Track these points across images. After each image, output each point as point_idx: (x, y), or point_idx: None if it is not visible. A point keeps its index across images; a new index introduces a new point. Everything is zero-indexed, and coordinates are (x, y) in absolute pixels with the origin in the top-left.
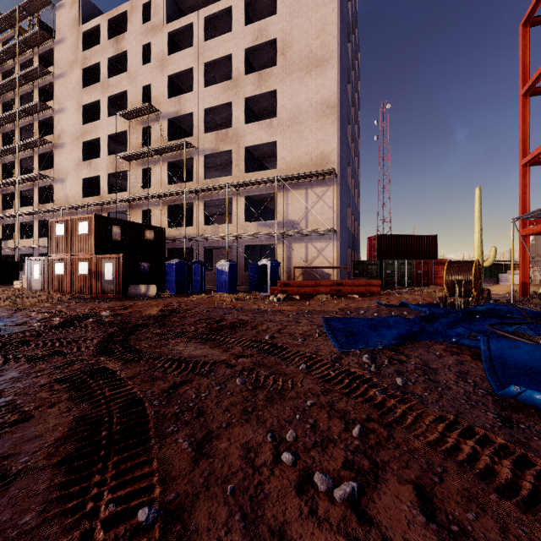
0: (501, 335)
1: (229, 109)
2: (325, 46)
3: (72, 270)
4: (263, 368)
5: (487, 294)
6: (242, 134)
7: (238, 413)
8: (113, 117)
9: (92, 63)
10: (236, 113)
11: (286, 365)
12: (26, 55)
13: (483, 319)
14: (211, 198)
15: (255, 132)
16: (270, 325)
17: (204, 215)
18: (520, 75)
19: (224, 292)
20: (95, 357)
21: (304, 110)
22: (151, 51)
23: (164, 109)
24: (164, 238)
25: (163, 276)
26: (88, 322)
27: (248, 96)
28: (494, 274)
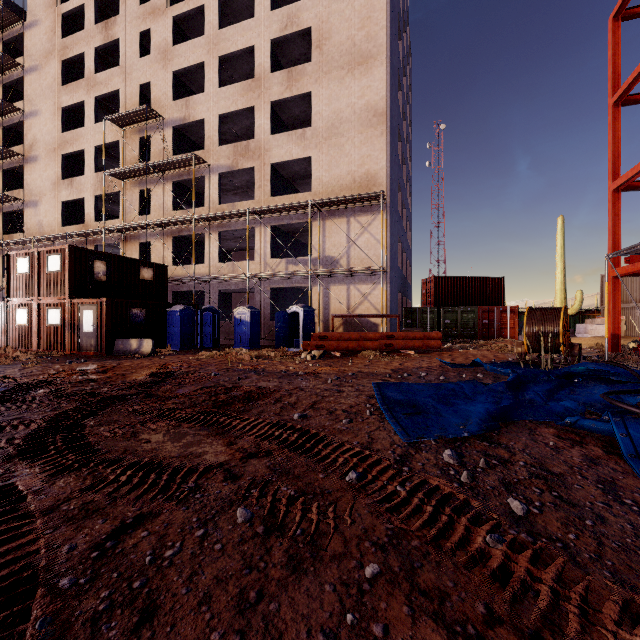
0: (624, 409)
1: (251, 116)
2: (372, 39)
3: (39, 320)
4: (286, 479)
5: (578, 350)
6: (267, 148)
7: (228, 610)
8: (102, 124)
9: (74, 54)
10: (259, 121)
11: (323, 472)
12: None
13: (586, 385)
14: (228, 228)
15: (284, 145)
16: (300, 396)
17: (219, 250)
18: (609, 80)
19: (243, 347)
20: (9, 461)
21: (346, 118)
22: (151, 40)
23: (167, 114)
24: (166, 279)
25: (164, 327)
26: (38, 394)
27: (274, 100)
28: (570, 324)
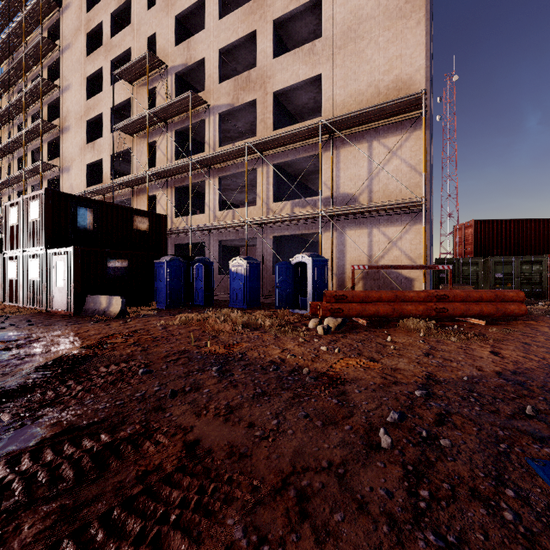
0: None
1: (254, 49)
2: None
3: (24, 273)
4: None
5: None
6: (269, 74)
7: None
8: (116, 85)
9: (95, 24)
10: (261, 45)
11: None
12: (37, 33)
13: None
14: (228, 172)
15: (289, 66)
16: None
17: (220, 197)
18: None
19: (239, 305)
20: None
21: (366, 15)
22: None
23: (170, 61)
24: (164, 229)
25: (151, 282)
26: None
27: (278, 16)
28: None
